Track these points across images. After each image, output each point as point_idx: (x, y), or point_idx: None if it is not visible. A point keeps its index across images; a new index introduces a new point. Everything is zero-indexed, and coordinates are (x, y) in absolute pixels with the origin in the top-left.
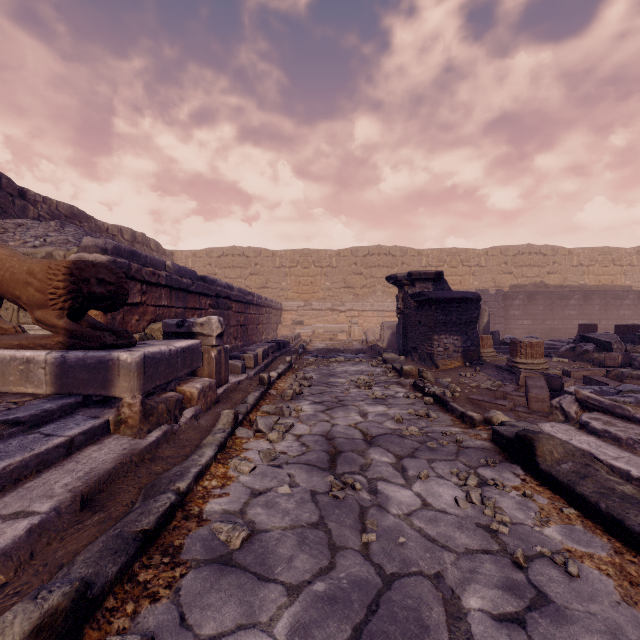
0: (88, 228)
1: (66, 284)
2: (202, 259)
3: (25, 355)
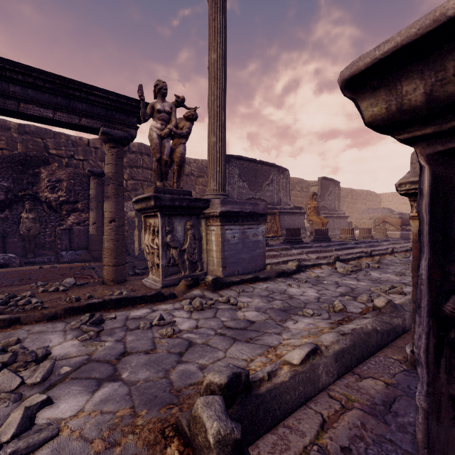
0: (354, 194)
1: (400, 222)
2: (397, 196)
3: (395, 232)
